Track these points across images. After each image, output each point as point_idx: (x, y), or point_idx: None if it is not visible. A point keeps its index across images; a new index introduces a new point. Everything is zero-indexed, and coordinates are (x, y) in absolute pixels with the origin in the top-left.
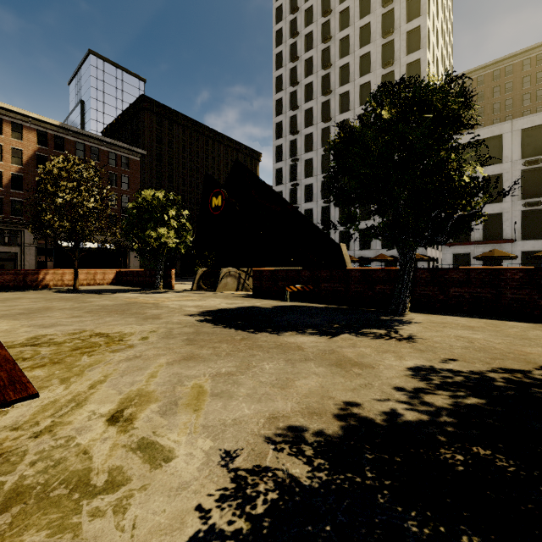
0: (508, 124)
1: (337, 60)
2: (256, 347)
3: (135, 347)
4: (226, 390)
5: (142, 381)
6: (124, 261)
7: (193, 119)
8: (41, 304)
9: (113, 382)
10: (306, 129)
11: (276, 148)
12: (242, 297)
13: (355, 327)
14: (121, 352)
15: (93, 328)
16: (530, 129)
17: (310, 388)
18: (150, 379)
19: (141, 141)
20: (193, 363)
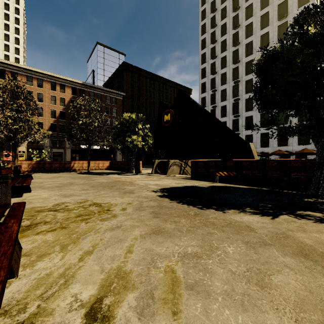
0: None
1: (243, 21)
2: (210, 224)
3: (117, 217)
4: (200, 281)
5: (121, 256)
6: (114, 156)
7: (151, 72)
8: (69, 180)
9: (98, 254)
10: (222, 70)
11: (201, 84)
12: (184, 179)
13: (288, 208)
14: (107, 221)
15: (93, 198)
16: None
17: (295, 291)
18: (127, 255)
19: (123, 88)
20: (161, 238)
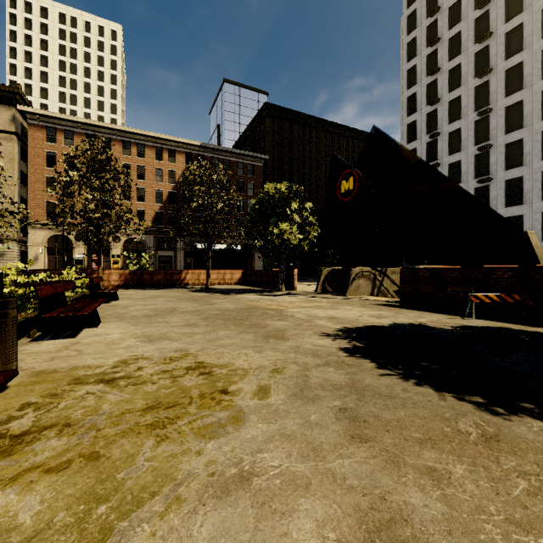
0: None
1: None
2: None
3: (244, 424)
4: None
5: None
6: (250, 262)
7: (312, 116)
8: (170, 304)
9: None
10: (451, 93)
11: (407, 127)
12: (387, 306)
13: None
14: (215, 442)
15: (198, 349)
16: None
17: None
18: None
19: (264, 148)
20: None
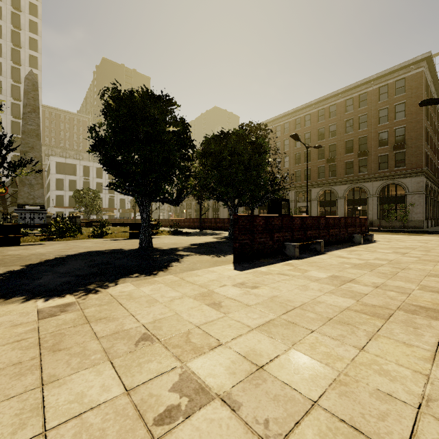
0: (79, 161)
1: None
2: None
3: None
4: None
5: None
6: None
7: None
8: None
9: None
10: None
11: None
12: None
13: None
14: None
15: None
16: (86, 166)
17: None
18: None
19: None
20: None
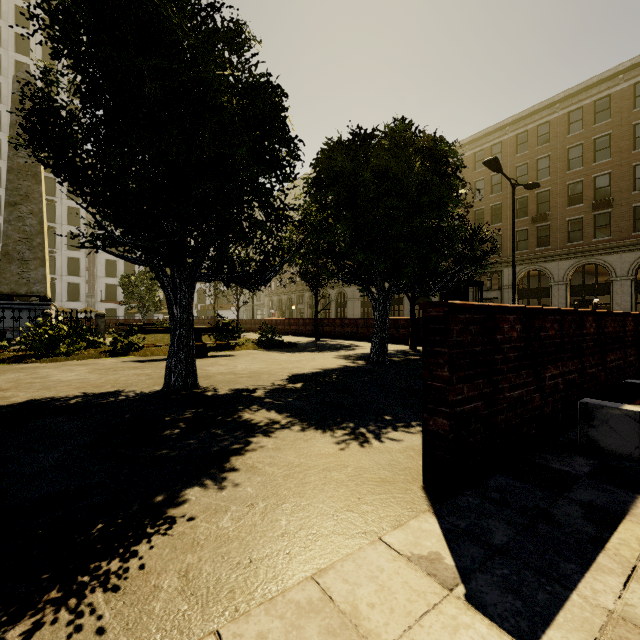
0: None
1: None
2: None
3: None
4: None
5: None
6: None
7: None
8: None
9: None
10: None
11: None
12: None
13: None
14: None
15: None
16: None
17: None
18: None
19: None
20: None
